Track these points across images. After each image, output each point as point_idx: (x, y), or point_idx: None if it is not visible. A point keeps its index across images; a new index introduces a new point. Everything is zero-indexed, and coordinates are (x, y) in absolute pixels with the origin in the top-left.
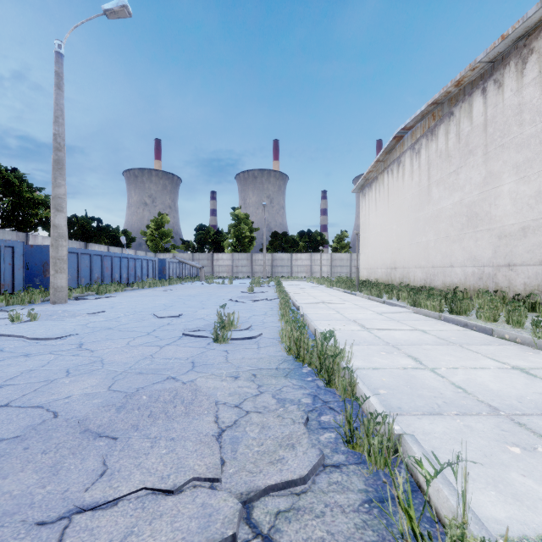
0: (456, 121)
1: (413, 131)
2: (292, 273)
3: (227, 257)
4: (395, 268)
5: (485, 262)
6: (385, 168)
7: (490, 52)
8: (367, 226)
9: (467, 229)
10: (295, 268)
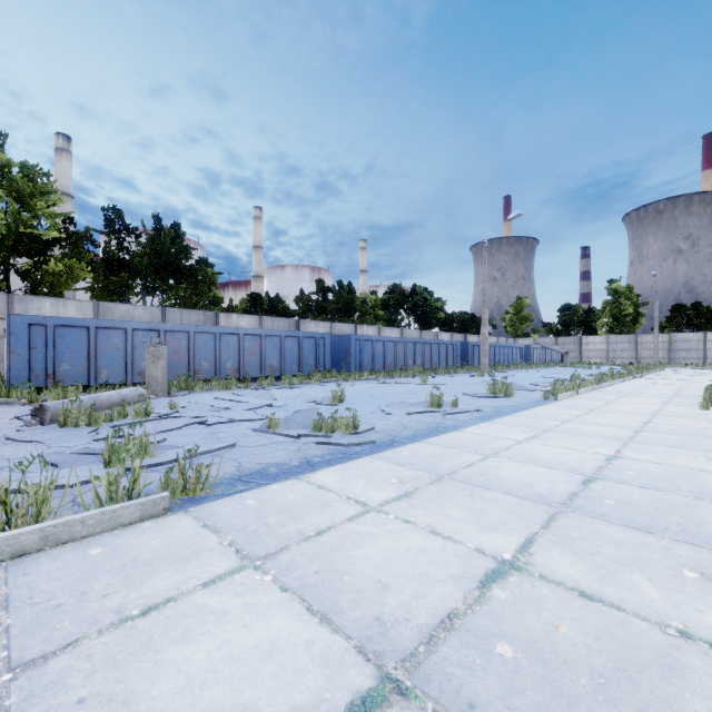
0: None
1: None
2: (706, 359)
3: (599, 340)
4: None
5: None
6: None
7: None
8: None
9: None
10: (710, 353)
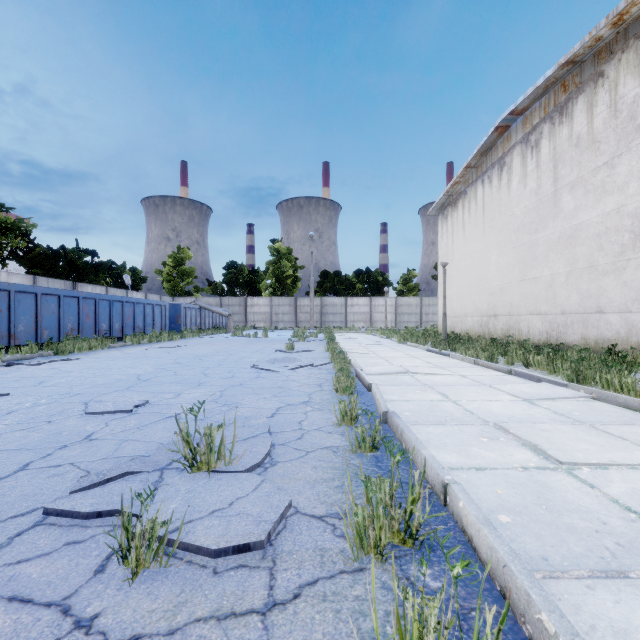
0: (608, 85)
1: (527, 116)
2: (347, 322)
3: (264, 302)
4: (496, 316)
5: None
6: (479, 176)
7: None
8: (451, 259)
9: (632, 252)
10: (350, 317)
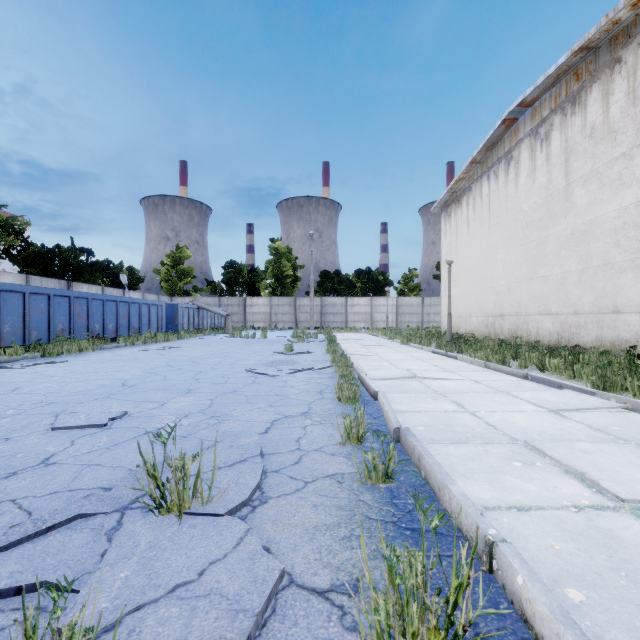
0: (626, 71)
1: (536, 108)
2: (347, 322)
3: (263, 301)
4: (502, 316)
5: None
6: (484, 171)
7: None
8: (454, 257)
9: None
10: (350, 317)
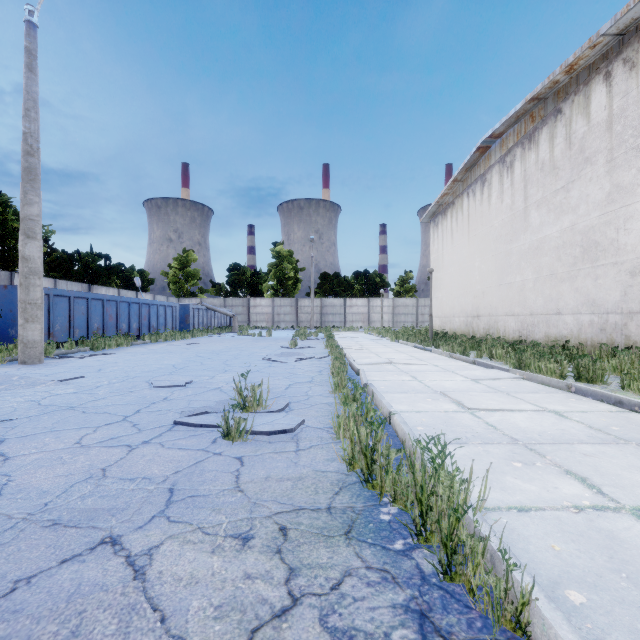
0: (565, 121)
1: (503, 139)
2: (346, 322)
3: (266, 302)
4: (479, 317)
5: (610, 307)
6: (465, 189)
7: (621, 19)
8: (441, 264)
9: (581, 263)
10: (349, 317)
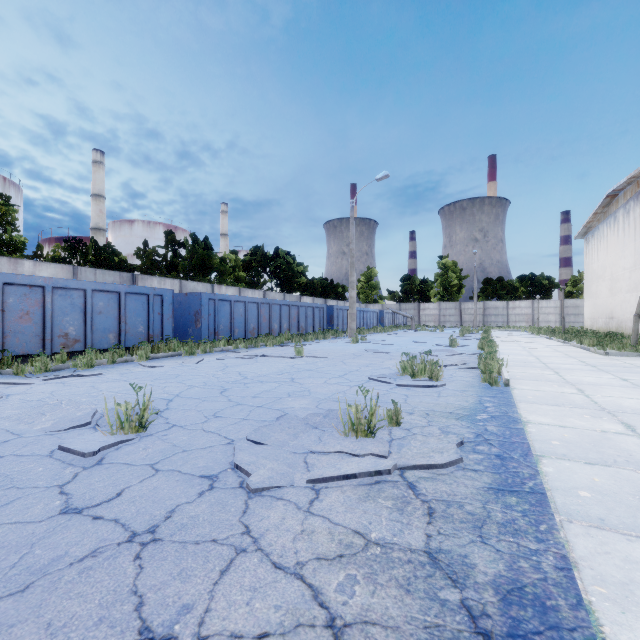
0: None
1: (624, 192)
2: (508, 322)
3: (433, 306)
4: (612, 318)
5: None
6: (604, 219)
7: None
8: (590, 275)
9: None
10: (511, 317)
